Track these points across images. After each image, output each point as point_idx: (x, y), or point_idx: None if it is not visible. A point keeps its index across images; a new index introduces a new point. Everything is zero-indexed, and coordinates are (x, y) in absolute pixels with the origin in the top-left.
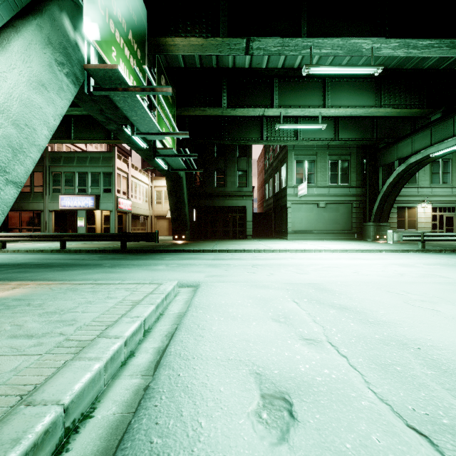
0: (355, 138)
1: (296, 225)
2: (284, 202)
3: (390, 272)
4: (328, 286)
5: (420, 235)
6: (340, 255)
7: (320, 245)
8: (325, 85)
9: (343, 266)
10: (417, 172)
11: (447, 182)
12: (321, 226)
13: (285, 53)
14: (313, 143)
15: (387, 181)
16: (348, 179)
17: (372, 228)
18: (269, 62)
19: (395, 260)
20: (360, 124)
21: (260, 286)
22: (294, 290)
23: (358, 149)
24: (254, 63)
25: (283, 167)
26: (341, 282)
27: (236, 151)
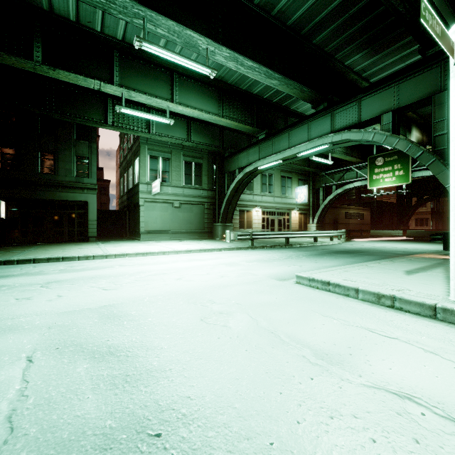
0: (206, 143)
1: (150, 225)
2: (137, 199)
3: (214, 274)
4: (126, 307)
5: (250, 234)
6: (181, 257)
7: (169, 246)
8: (174, 80)
9: (172, 272)
10: (253, 182)
11: (271, 192)
12: (176, 226)
13: (112, 12)
14: (166, 140)
15: (230, 186)
16: (200, 181)
17: (220, 228)
18: (105, 26)
19: (227, 259)
20: (210, 131)
21: (2, 328)
22: (61, 327)
23: (209, 154)
24: (82, 17)
25: (136, 161)
26: (150, 297)
27: (73, 131)
